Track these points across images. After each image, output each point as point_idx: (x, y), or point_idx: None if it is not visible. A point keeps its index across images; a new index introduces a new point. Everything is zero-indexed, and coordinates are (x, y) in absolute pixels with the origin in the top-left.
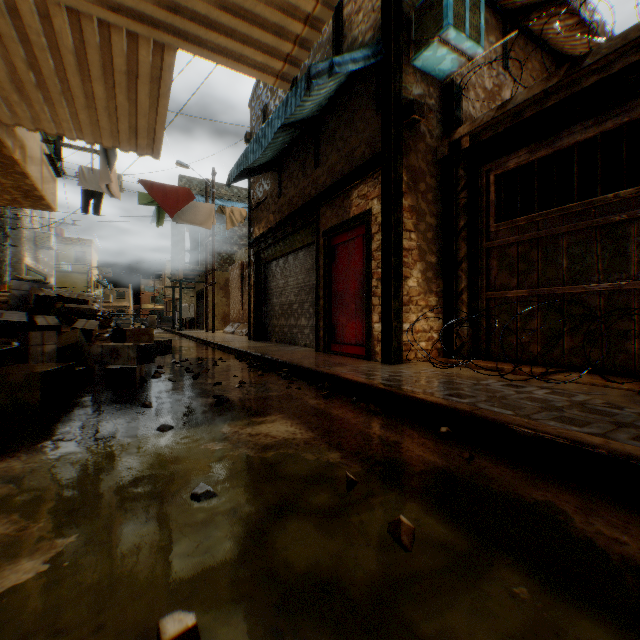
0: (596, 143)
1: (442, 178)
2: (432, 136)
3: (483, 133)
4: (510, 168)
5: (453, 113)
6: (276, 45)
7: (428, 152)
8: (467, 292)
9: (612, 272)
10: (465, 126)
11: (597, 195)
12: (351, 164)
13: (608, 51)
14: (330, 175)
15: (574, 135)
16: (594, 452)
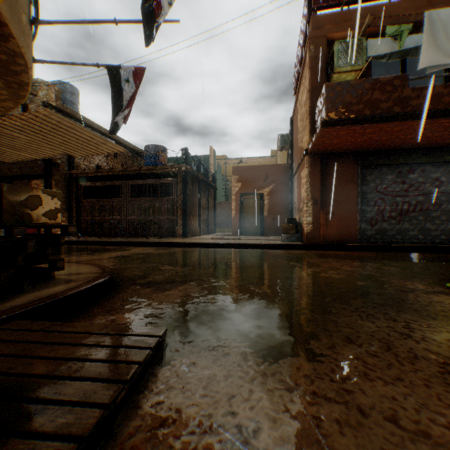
0: (103, 187)
1: (69, 182)
2: (65, 170)
3: (80, 174)
4: (87, 186)
5: (72, 165)
6: (13, 159)
7: (63, 175)
8: (76, 217)
9: (105, 215)
10: (75, 171)
11: (103, 198)
12: (33, 171)
13: (102, 171)
14: (22, 170)
15: (99, 184)
16: (77, 241)
